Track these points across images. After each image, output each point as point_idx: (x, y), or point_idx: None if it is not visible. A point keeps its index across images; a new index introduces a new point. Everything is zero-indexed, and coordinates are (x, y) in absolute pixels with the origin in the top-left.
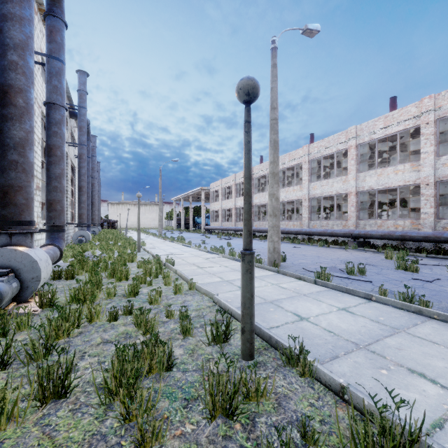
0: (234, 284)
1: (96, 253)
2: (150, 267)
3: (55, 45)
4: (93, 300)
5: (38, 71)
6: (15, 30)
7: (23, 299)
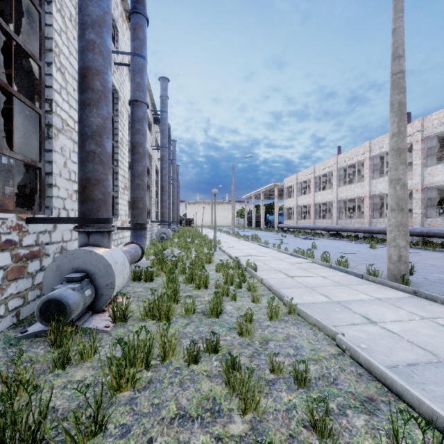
0: (352, 310)
1: (175, 252)
2: (231, 274)
3: (138, 42)
4: (167, 330)
5: (126, 76)
6: (93, 5)
7: (98, 309)
